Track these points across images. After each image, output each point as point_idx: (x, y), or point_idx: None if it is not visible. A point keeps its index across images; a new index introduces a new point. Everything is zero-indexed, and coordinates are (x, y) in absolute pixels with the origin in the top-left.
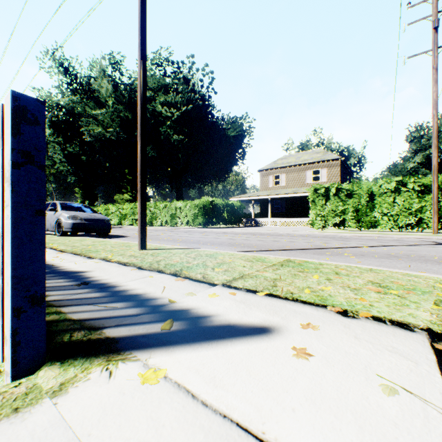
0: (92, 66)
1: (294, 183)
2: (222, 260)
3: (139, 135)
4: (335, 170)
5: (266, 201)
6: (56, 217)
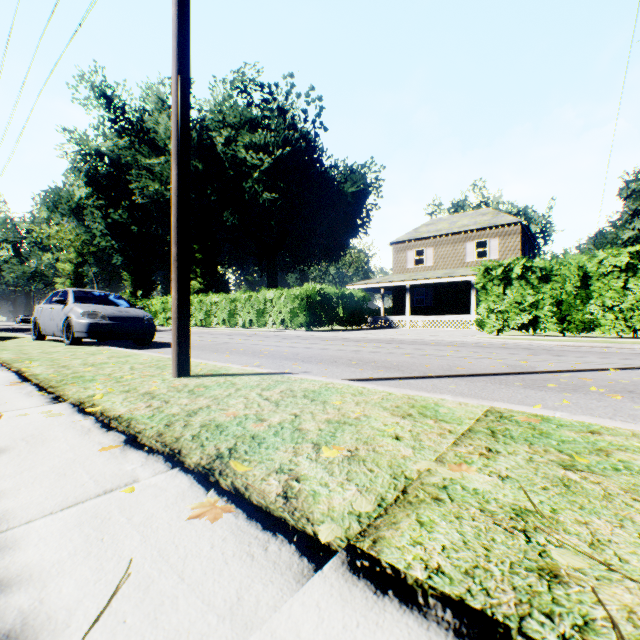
0: (146, 95)
1: (447, 261)
2: (338, 412)
3: (174, 150)
4: (513, 240)
5: (402, 289)
6: (65, 313)
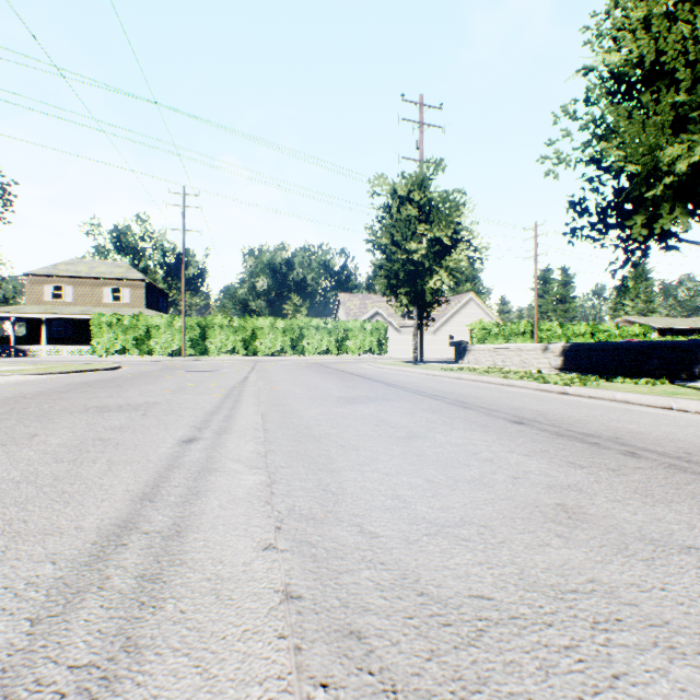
0: None
1: (87, 300)
2: None
3: None
4: (141, 292)
5: (40, 320)
6: None
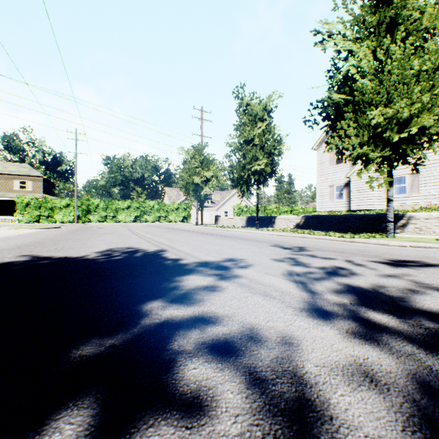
0: None
1: (2, 188)
2: None
3: None
4: (40, 184)
5: None
6: None
